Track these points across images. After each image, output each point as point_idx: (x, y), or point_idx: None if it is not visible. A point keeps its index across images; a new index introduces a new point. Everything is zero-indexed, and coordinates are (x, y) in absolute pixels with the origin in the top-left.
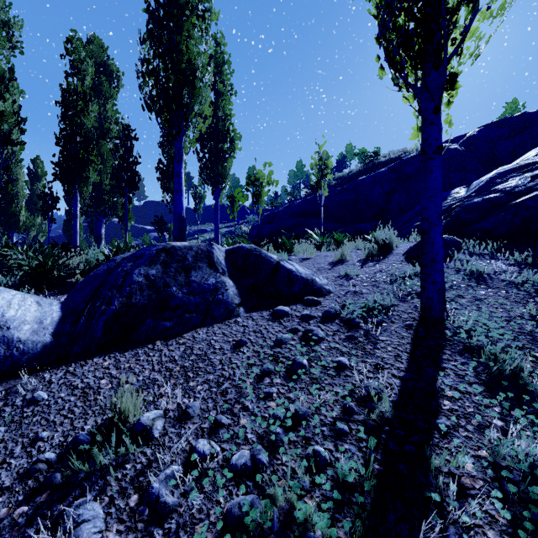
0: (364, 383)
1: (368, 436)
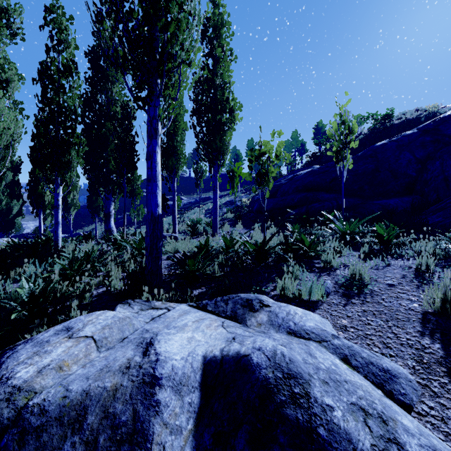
0: None
1: None
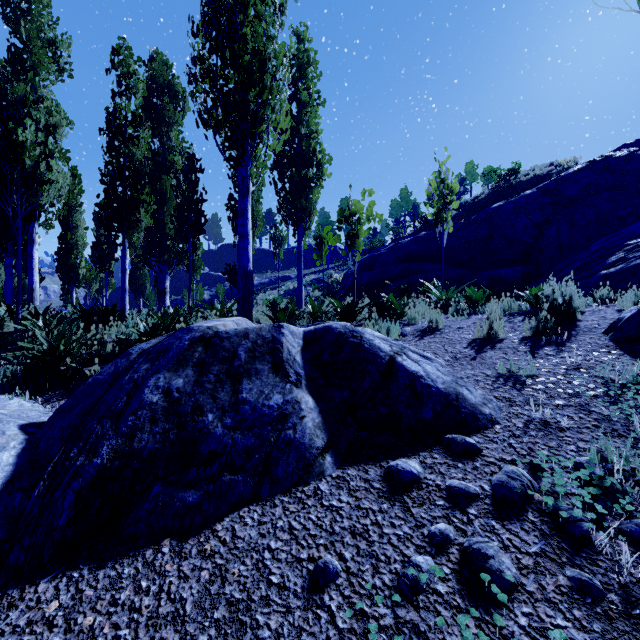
0: None
1: None
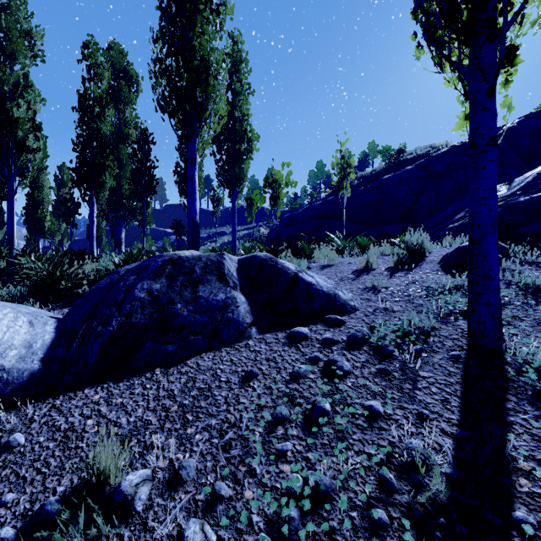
0: (405, 442)
1: (416, 533)
